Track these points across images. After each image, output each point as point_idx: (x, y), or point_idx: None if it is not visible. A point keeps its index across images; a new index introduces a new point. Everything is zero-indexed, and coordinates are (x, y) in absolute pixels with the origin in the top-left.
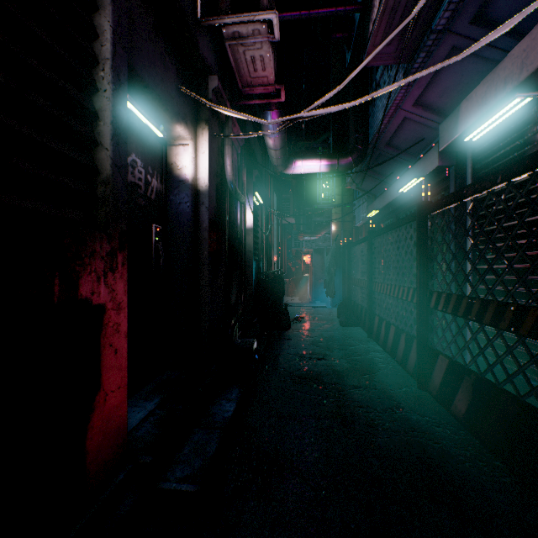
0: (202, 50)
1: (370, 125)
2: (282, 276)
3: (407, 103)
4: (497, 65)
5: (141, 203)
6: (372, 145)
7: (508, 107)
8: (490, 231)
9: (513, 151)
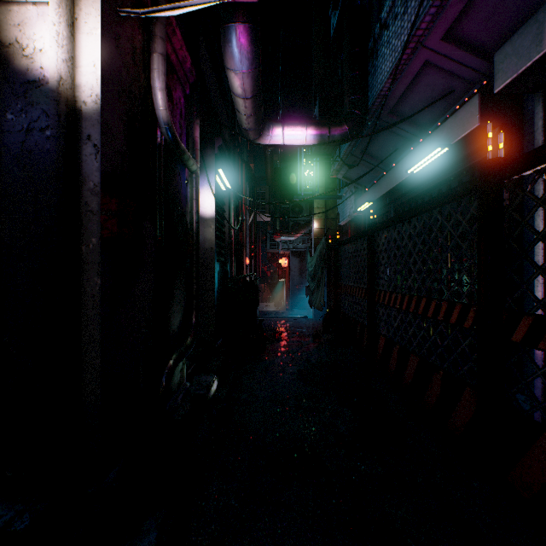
0: None
1: (369, 87)
2: (255, 283)
3: (434, 35)
4: None
5: None
6: (372, 112)
7: None
8: None
9: None
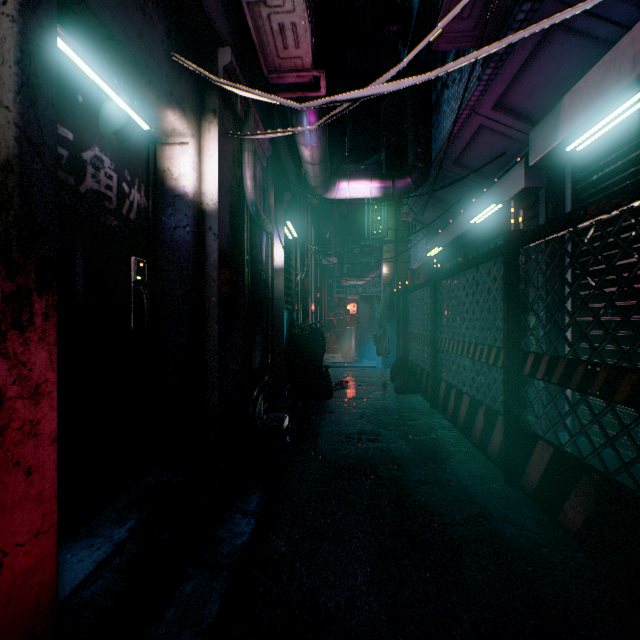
0: (207, 7)
1: (433, 138)
2: (321, 330)
3: (484, 105)
4: (609, 49)
5: (111, 223)
6: (436, 163)
7: (635, 97)
8: (599, 271)
9: (633, 163)
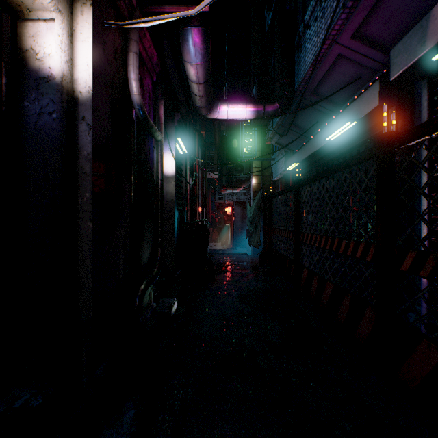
0: None
1: (295, 73)
2: (206, 227)
3: (345, 34)
4: None
5: None
6: (298, 93)
7: None
8: None
9: None
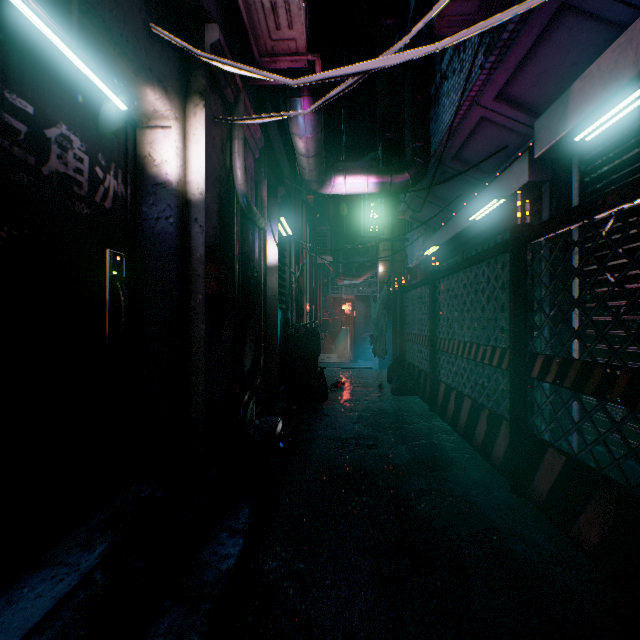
0: None
1: (432, 132)
2: (316, 330)
3: (486, 96)
4: (620, 33)
5: (81, 210)
6: (435, 158)
7: None
8: (609, 268)
9: None
